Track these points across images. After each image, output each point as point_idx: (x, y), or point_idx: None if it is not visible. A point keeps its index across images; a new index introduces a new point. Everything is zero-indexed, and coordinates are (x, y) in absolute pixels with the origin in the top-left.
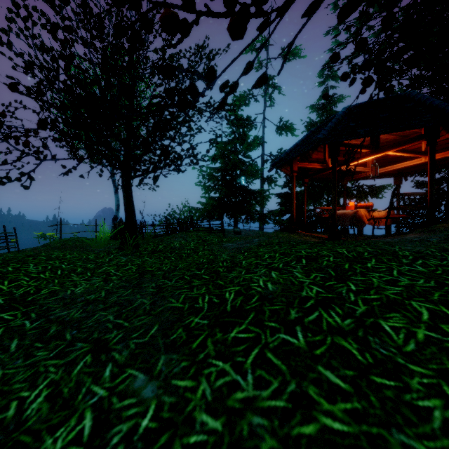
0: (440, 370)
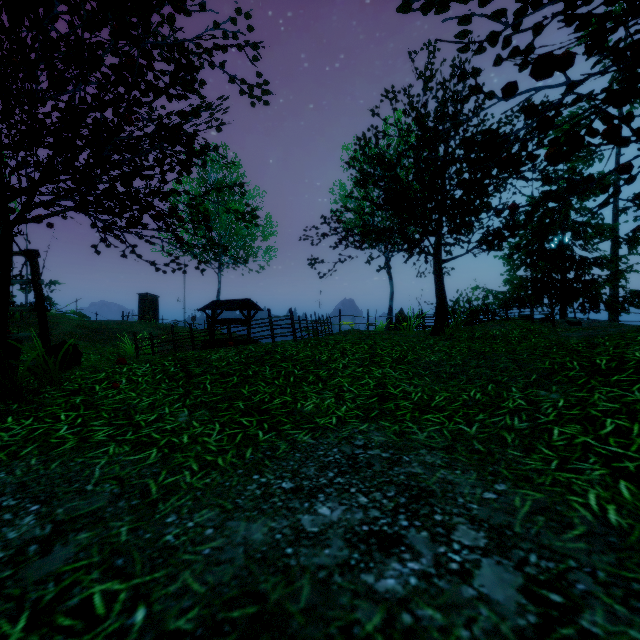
0: None
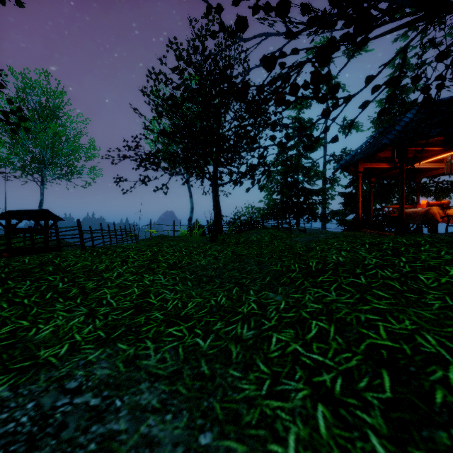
0: (447, 292)
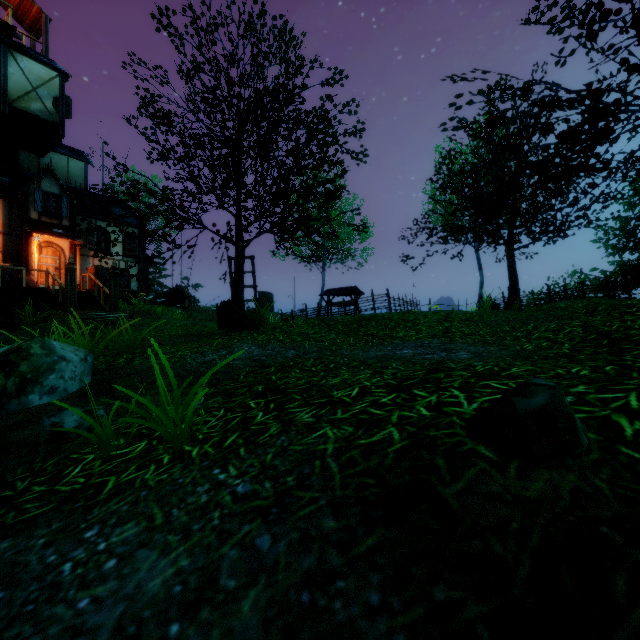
0: None
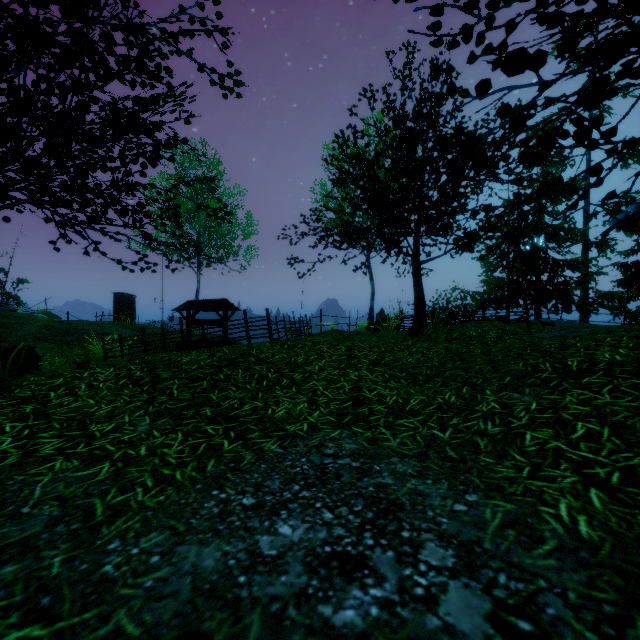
0: None
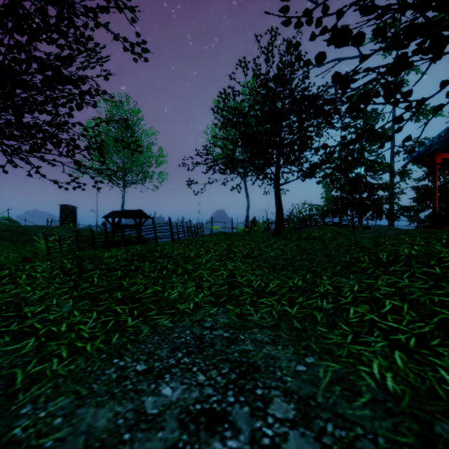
0: None
